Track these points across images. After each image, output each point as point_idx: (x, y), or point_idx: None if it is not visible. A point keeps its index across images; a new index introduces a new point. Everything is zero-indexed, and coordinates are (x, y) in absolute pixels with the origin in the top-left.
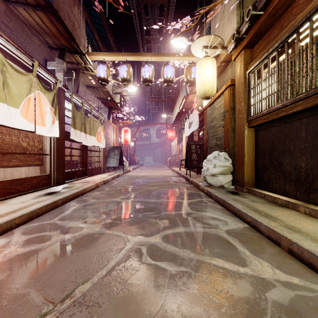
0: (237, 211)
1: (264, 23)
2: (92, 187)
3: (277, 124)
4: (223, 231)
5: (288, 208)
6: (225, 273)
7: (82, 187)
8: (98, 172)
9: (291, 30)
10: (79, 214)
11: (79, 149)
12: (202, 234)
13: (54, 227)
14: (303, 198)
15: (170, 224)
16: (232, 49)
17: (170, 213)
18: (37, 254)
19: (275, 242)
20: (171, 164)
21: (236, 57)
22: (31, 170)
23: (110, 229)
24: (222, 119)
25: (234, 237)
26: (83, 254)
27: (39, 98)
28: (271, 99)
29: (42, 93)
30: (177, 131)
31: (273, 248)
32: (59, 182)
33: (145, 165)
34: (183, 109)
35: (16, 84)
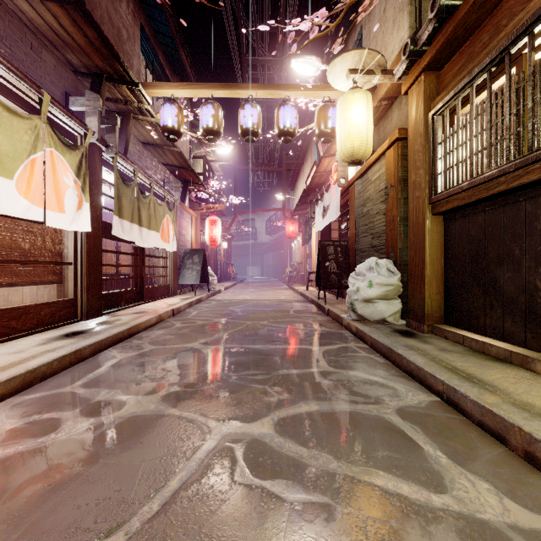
0: (416, 369)
1: (464, 21)
2: (151, 322)
3: (487, 209)
4: (392, 411)
5: (511, 365)
6: (403, 509)
7: (132, 321)
8: (163, 294)
9: (517, 30)
10: (122, 375)
11: (130, 253)
12: (352, 417)
13: (71, 402)
14: (540, 347)
15: (291, 396)
16: (402, 74)
17: (290, 373)
18: (26, 461)
19: (495, 436)
20: (291, 279)
21: (410, 88)
22: (41, 292)
23: (175, 405)
24: (383, 201)
25: (413, 424)
26: (118, 462)
27: (52, 161)
28: (477, 161)
29: (59, 153)
30: (302, 223)
31: (492, 449)
32: (91, 313)
33: (247, 281)
34: (312, 184)
35: (7, 135)
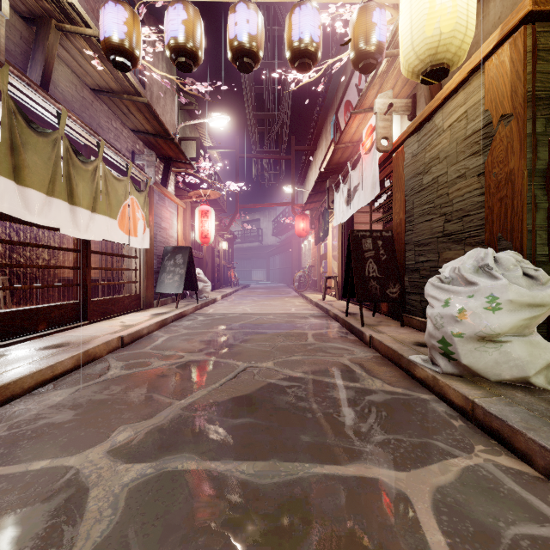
0: None
1: None
2: (59, 369)
3: None
4: None
5: None
6: None
7: (1, 375)
8: (129, 308)
9: None
10: None
11: (60, 248)
12: None
13: None
14: None
15: None
16: None
17: None
18: None
19: None
20: (301, 285)
21: None
22: None
23: None
24: (479, 151)
25: None
26: None
27: None
28: None
29: None
30: (315, 218)
31: None
32: None
33: (251, 286)
34: (331, 164)
35: None
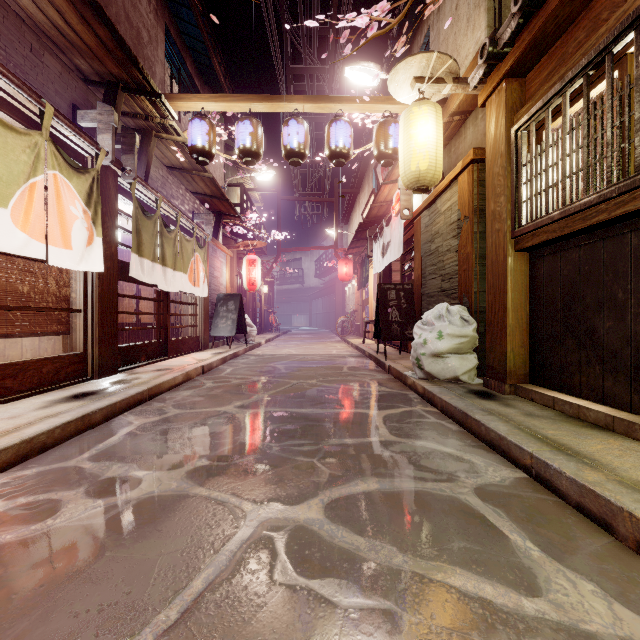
0: (497, 439)
1: (555, 15)
2: (176, 381)
3: (582, 243)
4: (469, 490)
5: (614, 434)
6: (487, 617)
7: (153, 380)
8: (192, 348)
9: (622, 24)
10: (139, 446)
11: (152, 299)
12: (420, 499)
13: (75, 479)
14: None
15: (344, 472)
16: (478, 81)
17: (344, 443)
18: (14, 555)
19: (599, 522)
20: (345, 330)
21: (488, 99)
22: (44, 344)
23: (203, 483)
24: (455, 236)
25: (496, 507)
26: (129, 556)
27: (55, 186)
28: (571, 185)
29: (65, 177)
30: (358, 263)
31: (595, 539)
32: (104, 370)
33: (292, 332)
34: (369, 217)
35: None
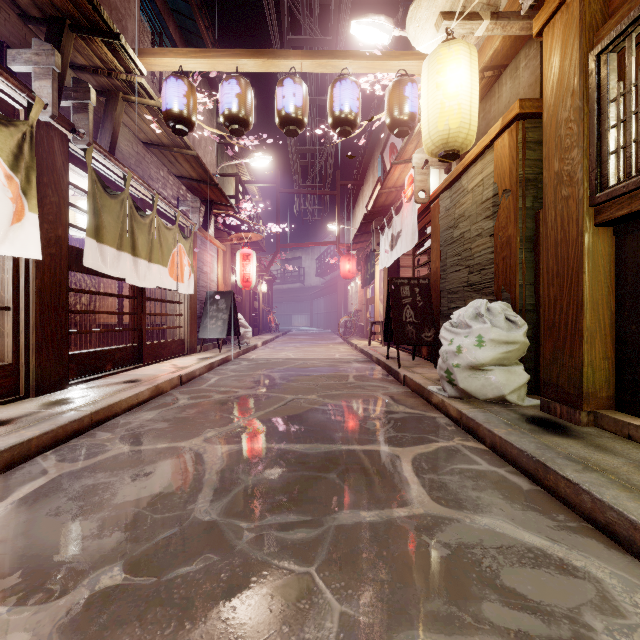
0: (625, 526)
1: None
2: (140, 397)
3: None
4: None
5: None
6: None
7: (105, 399)
8: (175, 352)
9: None
10: (24, 528)
11: (121, 296)
12: None
13: None
14: None
15: (368, 610)
16: None
17: (361, 522)
18: None
19: None
20: (347, 331)
21: (548, 23)
22: None
23: None
24: (490, 216)
25: None
26: None
27: None
28: None
29: None
30: (362, 259)
31: None
32: (46, 385)
33: (292, 333)
34: (376, 206)
35: None
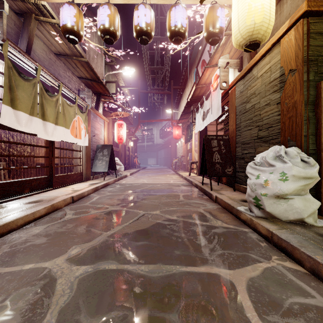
0: None
1: None
2: (37, 214)
3: None
4: None
5: None
6: None
7: (5, 218)
8: (76, 180)
9: None
10: None
11: (37, 145)
12: None
13: None
14: None
15: None
16: None
17: None
18: None
19: None
20: (176, 167)
21: None
22: None
23: None
24: (277, 90)
25: None
26: None
27: None
28: None
29: None
30: (184, 128)
31: None
32: None
33: (147, 168)
34: (193, 96)
35: None
